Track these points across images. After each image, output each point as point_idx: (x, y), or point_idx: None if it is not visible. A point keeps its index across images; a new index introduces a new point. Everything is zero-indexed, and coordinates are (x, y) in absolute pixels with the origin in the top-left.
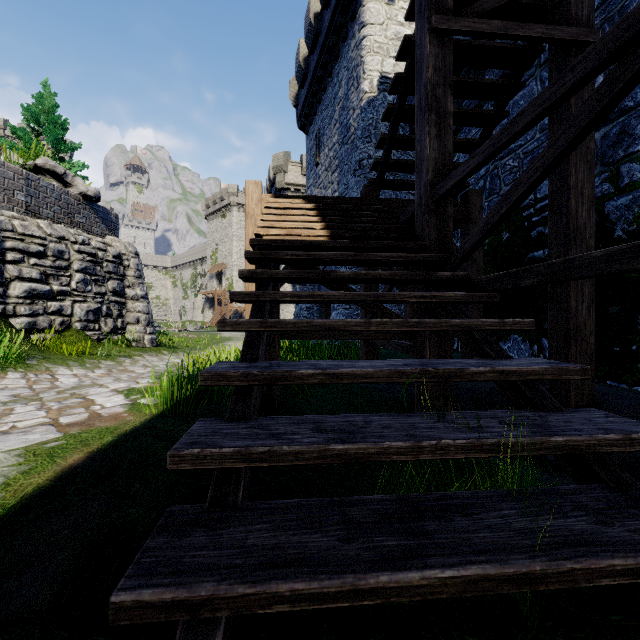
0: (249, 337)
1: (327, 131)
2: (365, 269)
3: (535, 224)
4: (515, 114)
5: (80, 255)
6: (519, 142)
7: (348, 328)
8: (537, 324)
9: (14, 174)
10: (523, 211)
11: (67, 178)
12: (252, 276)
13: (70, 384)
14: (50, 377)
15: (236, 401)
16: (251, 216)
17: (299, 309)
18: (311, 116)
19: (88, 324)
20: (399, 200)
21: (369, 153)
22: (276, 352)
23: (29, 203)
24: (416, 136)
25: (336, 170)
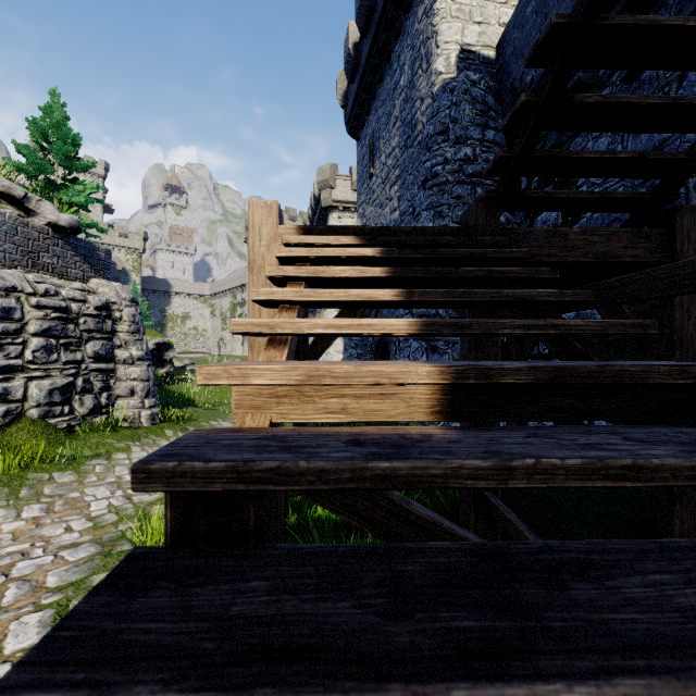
0: None
1: (384, 133)
2: None
3: None
4: None
5: (40, 311)
6: None
7: None
8: None
9: None
10: None
11: (29, 203)
12: None
13: None
14: None
15: None
16: (258, 268)
17: (348, 355)
18: (363, 117)
19: (52, 408)
20: (538, 230)
21: (446, 156)
22: None
23: None
24: None
25: (396, 182)
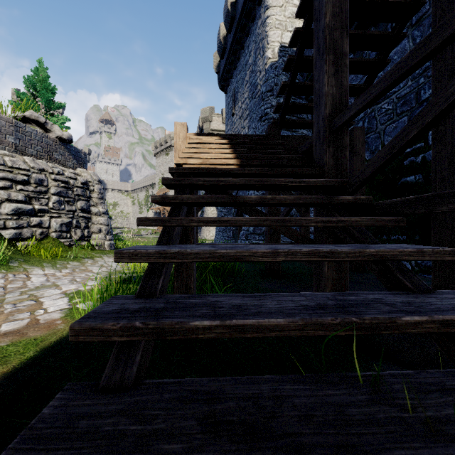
0: (152, 265)
1: (240, 89)
2: (269, 192)
3: (407, 155)
4: (389, 67)
5: (56, 182)
6: (393, 89)
7: (254, 259)
8: (409, 235)
9: (6, 122)
10: None
11: (47, 126)
12: (164, 201)
13: (36, 284)
14: (25, 277)
15: (118, 356)
16: (178, 150)
17: None
18: (229, 79)
19: (62, 234)
20: (296, 136)
21: (272, 104)
22: (192, 266)
23: (17, 144)
24: (314, 77)
25: (247, 118)
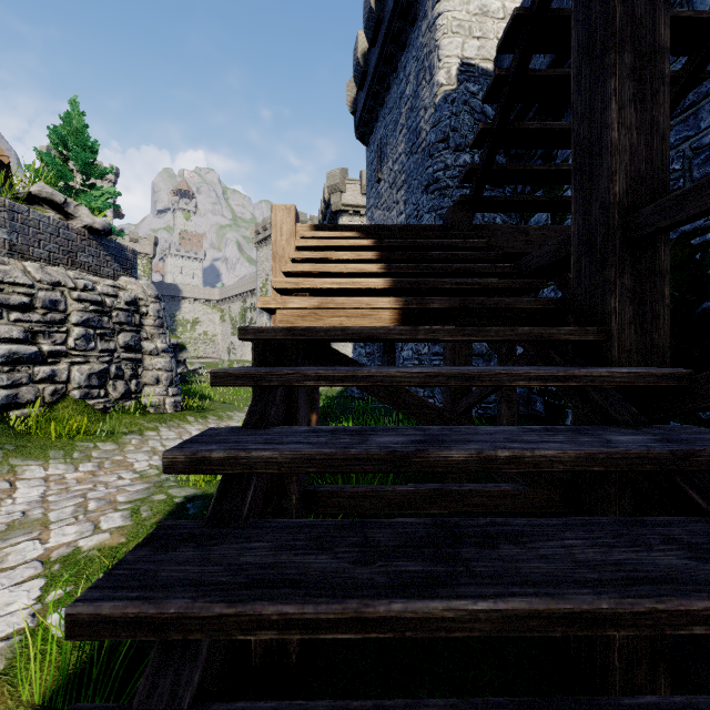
0: None
1: (391, 139)
2: None
3: None
4: None
5: (80, 304)
6: (684, 133)
7: None
8: None
9: None
10: (692, 237)
11: (68, 208)
12: (199, 470)
13: (17, 510)
14: (6, 487)
15: None
16: (280, 257)
17: (357, 354)
18: (372, 123)
19: (90, 391)
20: (504, 227)
21: (446, 163)
22: None
23: (14, 241)
24: (575, 108)
25: (402, 187)
